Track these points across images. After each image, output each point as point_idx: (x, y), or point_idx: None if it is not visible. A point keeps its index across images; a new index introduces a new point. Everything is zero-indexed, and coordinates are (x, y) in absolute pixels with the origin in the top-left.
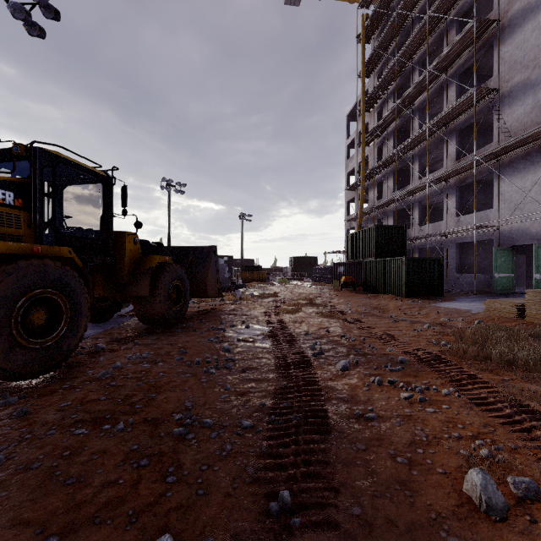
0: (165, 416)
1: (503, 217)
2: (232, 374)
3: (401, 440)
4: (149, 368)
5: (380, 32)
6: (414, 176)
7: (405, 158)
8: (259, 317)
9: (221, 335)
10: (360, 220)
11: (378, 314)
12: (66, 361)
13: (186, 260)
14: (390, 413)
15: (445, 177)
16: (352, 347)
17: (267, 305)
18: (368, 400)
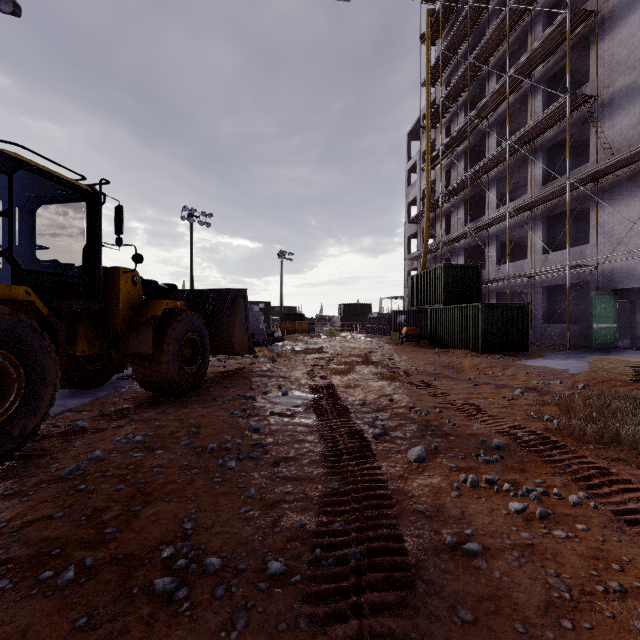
0: (147, 550)
1: (602, 254)
2: (259, 469)
3: (529, 600)
4: (141, 458)
5: (449, 31)
6: (490, 205)
7: (480, 183)
8: (301, 380)
9: (250, 405)
10: (424, 258)
11: (452, 375)
12: (19, 450)
13: (207, 307)
14: (499, 541)
15: (529, 205)
16: (426, 424)
17: (311, 364)
18: (461, 515)
